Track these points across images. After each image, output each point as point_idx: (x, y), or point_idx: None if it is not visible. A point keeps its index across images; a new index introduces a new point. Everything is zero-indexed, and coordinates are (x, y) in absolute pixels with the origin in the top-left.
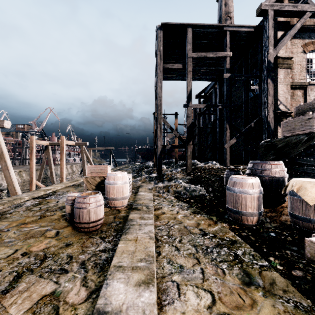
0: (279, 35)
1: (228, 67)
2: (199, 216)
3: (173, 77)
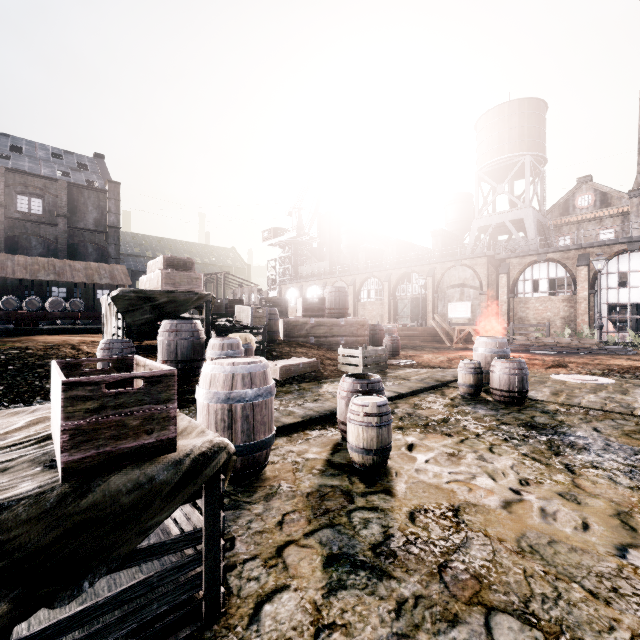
0: None
1: None
2: None
3: None
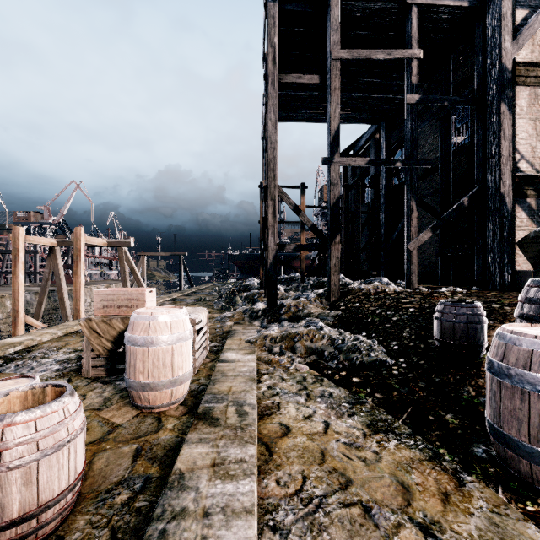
0: (519, 18)
1: (415, 82)
2: (393, 447)
3: (298, 115)
